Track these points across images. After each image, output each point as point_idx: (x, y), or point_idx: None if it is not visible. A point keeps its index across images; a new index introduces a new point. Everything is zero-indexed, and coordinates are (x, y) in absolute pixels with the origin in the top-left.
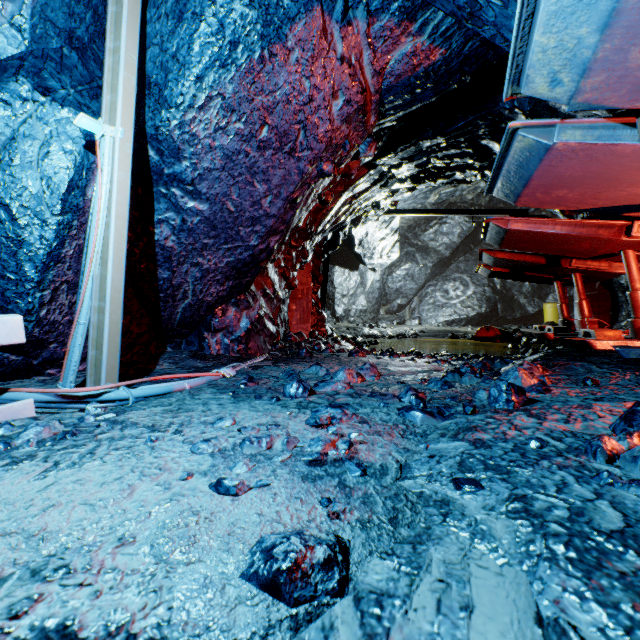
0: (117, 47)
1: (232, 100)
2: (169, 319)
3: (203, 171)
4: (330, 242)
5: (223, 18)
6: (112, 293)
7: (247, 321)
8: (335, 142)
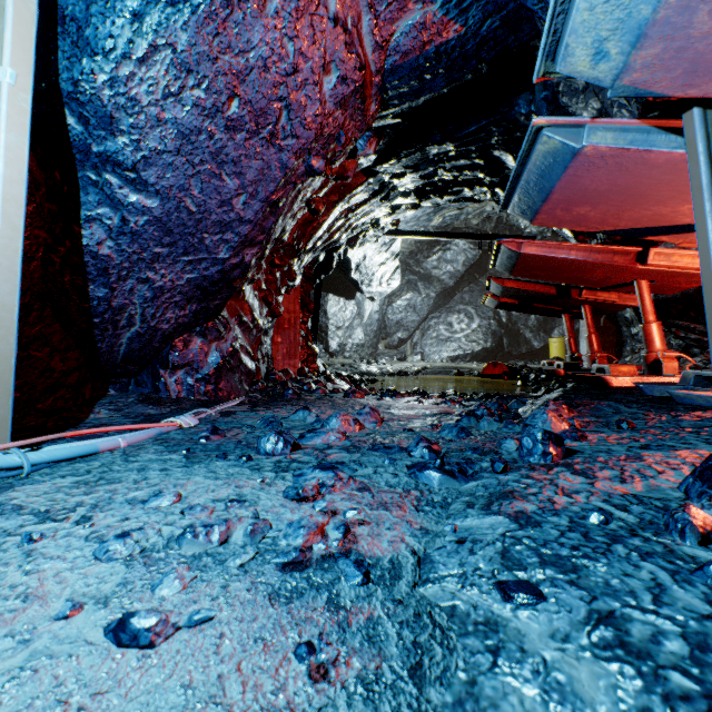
0: None
1: (187, 55)
2: (109, 352)
3: (149, 153)
4: (323, 265)
5: None
6: None
7: (217, 355)
8: (327, 131)
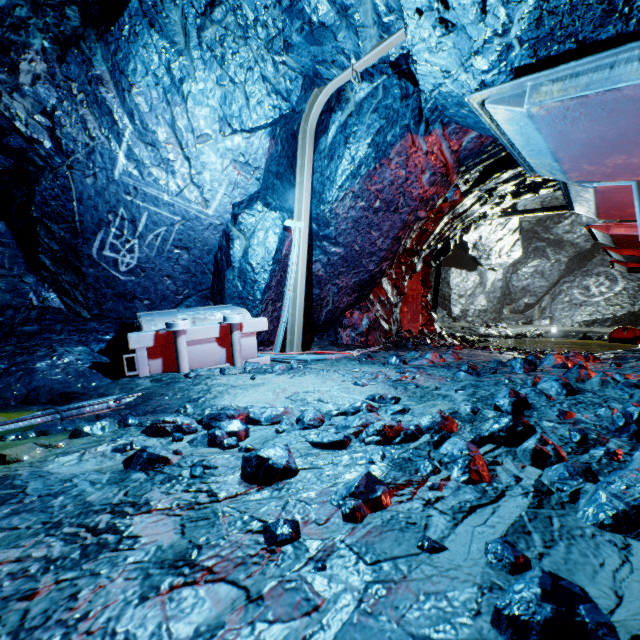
0: (301, 181)
1: (358, 192)
2: (317, 319)
3: (341, 231)
4: (441, 250)
5: (354, 156)
6: (299, 306)
7: (367, 321)
8: (426, 198)
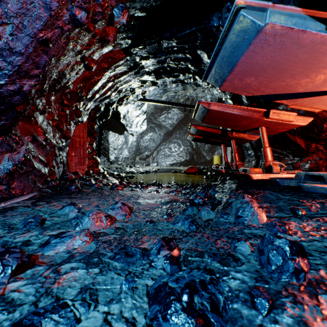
0: None
1: None
2: None
3: None
4: (104, 113)
5: None
6: None
7: (9, 163)
8: None
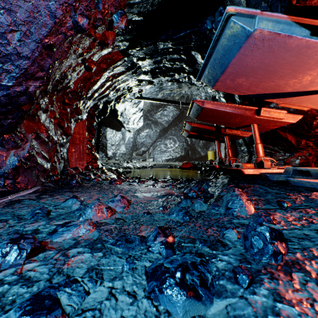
0: None
1: None
2: None
3: None
4: (102, 111)
5: None
6: None
7: (15, 159)
8: None
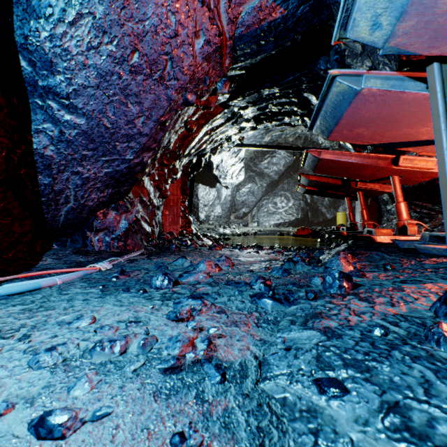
0: None
1: (103, 21)
2: (53, 220)
3: (78, 87)
4: (195, 165)
5: None
6: None
7: (126, 222)
8: (197, 76)
